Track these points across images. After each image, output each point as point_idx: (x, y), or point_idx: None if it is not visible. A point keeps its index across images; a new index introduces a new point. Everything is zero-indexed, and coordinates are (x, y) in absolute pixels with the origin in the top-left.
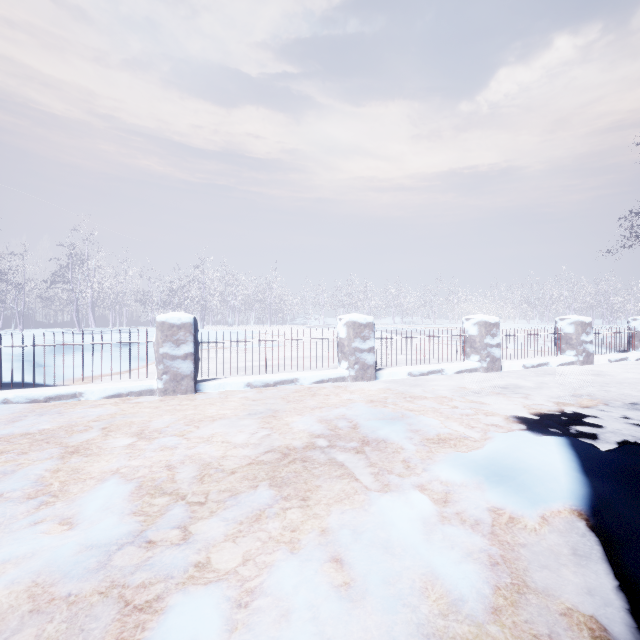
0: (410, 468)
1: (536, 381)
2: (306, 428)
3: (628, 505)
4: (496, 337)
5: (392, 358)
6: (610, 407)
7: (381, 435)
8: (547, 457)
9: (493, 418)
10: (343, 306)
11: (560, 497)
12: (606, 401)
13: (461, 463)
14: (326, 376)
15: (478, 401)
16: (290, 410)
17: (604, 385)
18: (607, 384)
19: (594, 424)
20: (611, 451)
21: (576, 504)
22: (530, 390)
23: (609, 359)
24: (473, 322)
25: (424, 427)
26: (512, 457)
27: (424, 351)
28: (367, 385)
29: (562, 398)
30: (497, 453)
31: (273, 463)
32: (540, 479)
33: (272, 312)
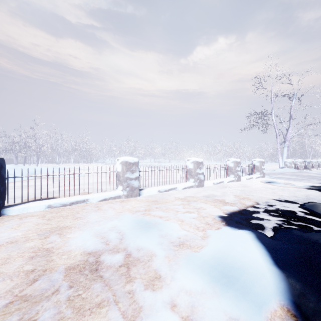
0: (161, 279)
1: (221, 191)
2: (82, 244)
3: (317, 297)
4: (202, 169)
5: (149, 181)
6: (258, 205)
7: (140, 244)
8: (251, 254)
9: (207, 219)
10: (125, 153)
11: (271, 294)
12: (255, 201)
13: (198, 267)
14: (108, 196)
15: (197, 207)
16: (75, 226)
17: (250, 192)
18: (250, 191)
19: (257, 218)
20: (275, 238)
21: (282, 299)
22: (220, 197)
23: (246, 178)
24: (191, 161)
25: (169, 232)
26: (230, 257)
27: (166, 177)
28: (134, 200)
29: (236, 201)
30: (220, 254)
31: (35, 298)
32: (255, 278)
33: (84, 156)
